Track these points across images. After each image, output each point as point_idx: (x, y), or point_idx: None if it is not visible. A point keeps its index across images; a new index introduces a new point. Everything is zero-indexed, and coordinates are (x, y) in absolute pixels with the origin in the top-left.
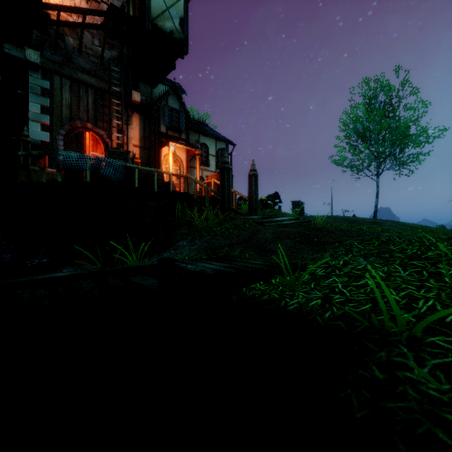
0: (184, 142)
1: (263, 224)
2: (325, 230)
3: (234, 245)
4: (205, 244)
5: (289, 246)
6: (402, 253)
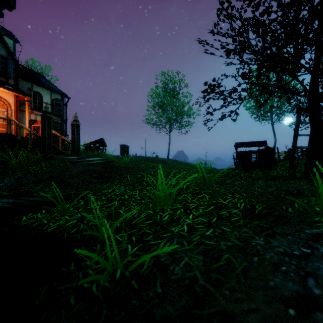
0: (11, 87)
1: (74, 164)
2: (117, 168)
3: (40, 181)
4: (13, 181)
5: (84, 181)
6: (147, 182)
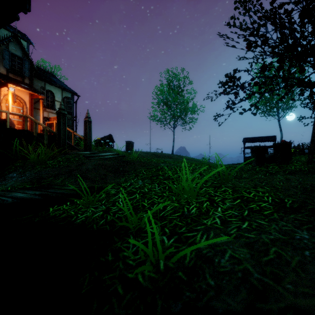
0: (27, 86)
1: (89, 158)
2: (130, 162)
3: (59, 175)
4: (34, 175)
5: (101, 174)
6: (163, 176)
